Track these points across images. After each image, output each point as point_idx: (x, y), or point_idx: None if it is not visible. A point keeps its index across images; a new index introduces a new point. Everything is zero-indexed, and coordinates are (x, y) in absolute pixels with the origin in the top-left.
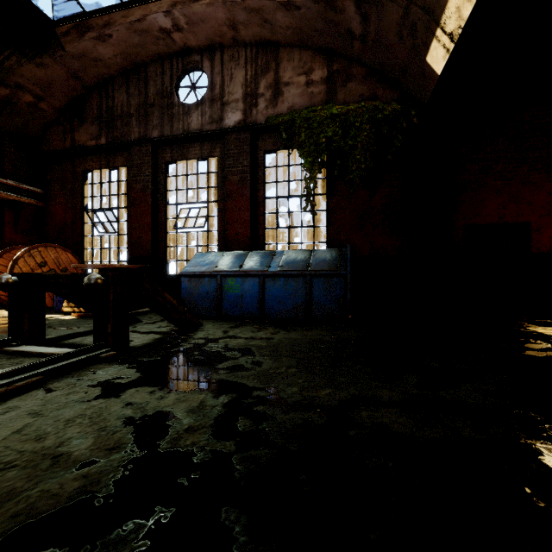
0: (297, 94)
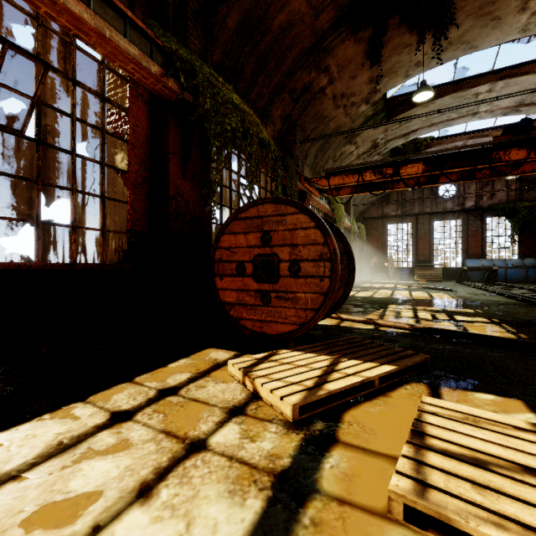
0: (503, 195)
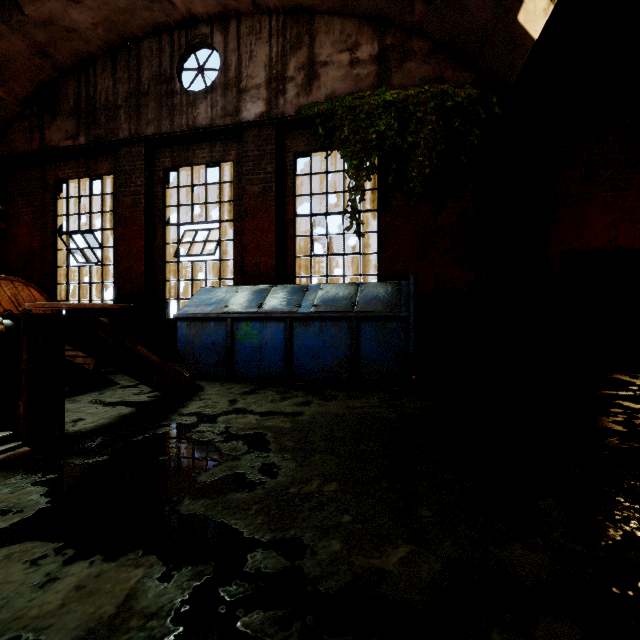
0: (338, 77)
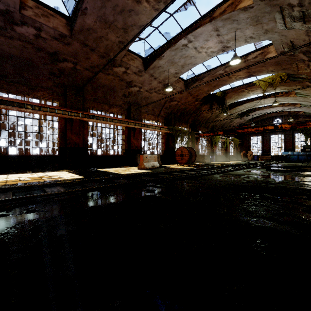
0: None
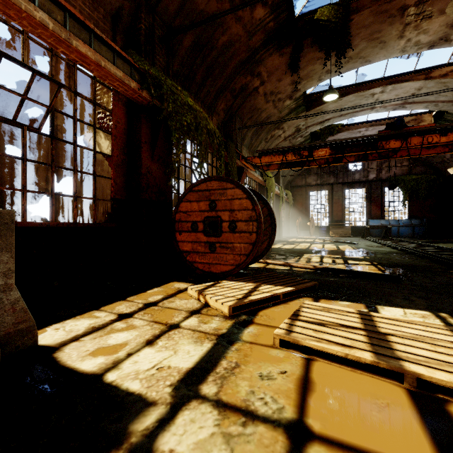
0: (397, 169)
